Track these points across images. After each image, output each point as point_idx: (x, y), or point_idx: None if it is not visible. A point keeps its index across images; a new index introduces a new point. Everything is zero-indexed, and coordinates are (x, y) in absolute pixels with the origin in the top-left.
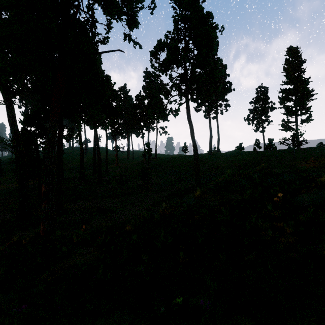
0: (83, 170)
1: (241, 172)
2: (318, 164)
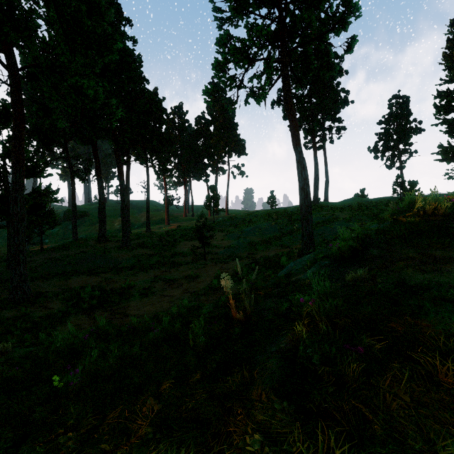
0: (104, 227)
1: (451, 194)
2: None
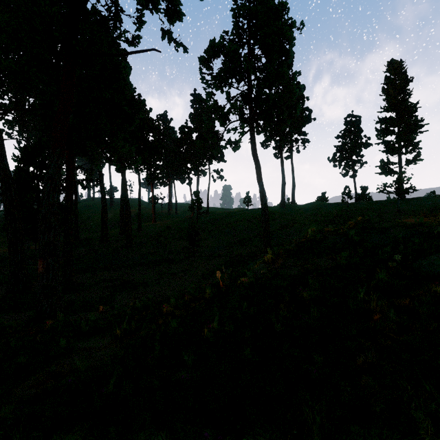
0: (106, 229)
1: (330, 227)
2: (432, 219)
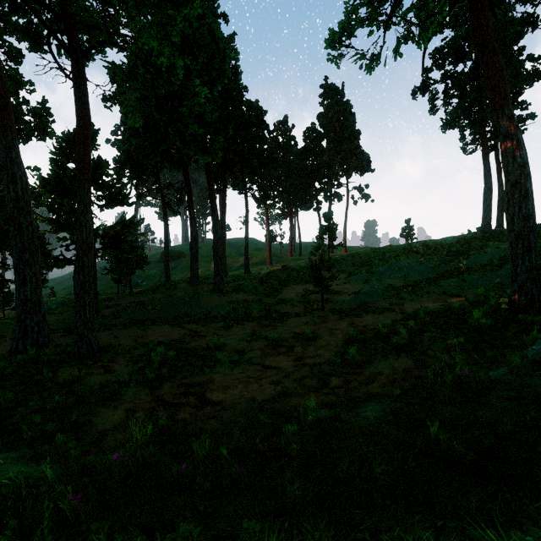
0: (196, 266)
1: None
2: None
